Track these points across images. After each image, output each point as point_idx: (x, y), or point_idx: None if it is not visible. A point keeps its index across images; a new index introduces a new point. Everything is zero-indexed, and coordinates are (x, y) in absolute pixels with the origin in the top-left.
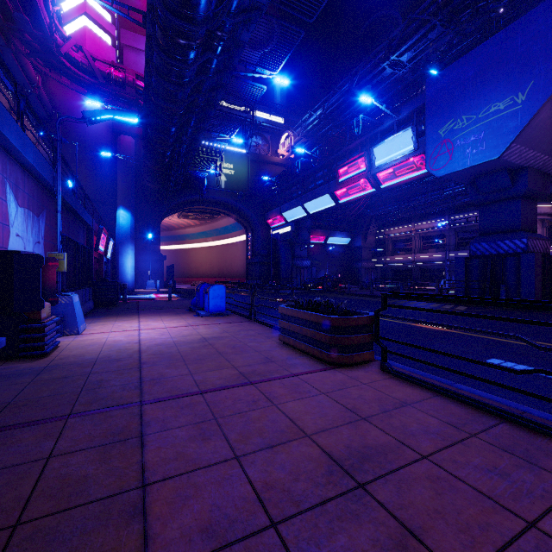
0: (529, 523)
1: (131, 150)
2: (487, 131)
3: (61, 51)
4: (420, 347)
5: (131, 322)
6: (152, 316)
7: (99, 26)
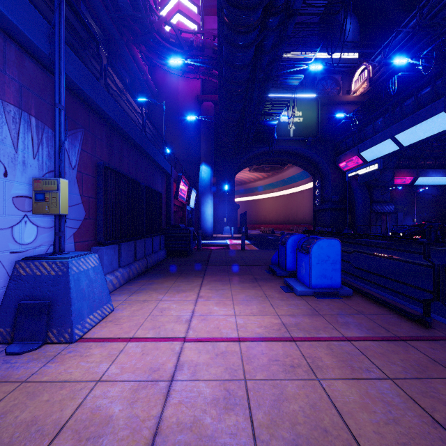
0: None
1: (211, 113)
2: None
3: (154, 27)
4: None
5: (185, 298)
6: (219, 284)
7: (188, 18)
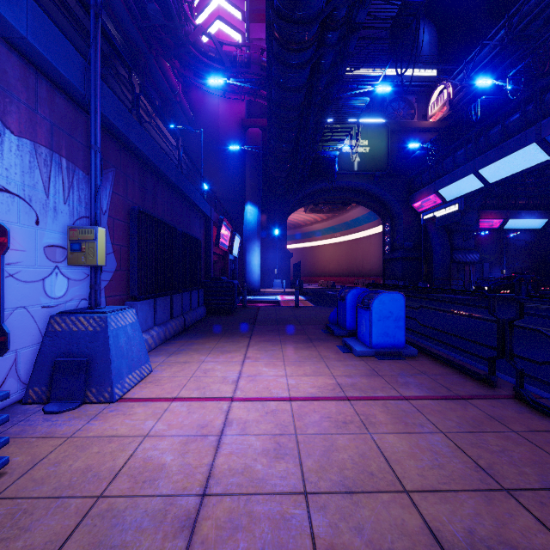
0: None
1: (258, 142)
2: None
3: (190, 39)
4: None
5: (231, 359)
6: (268, 345)
7: (231, 26)
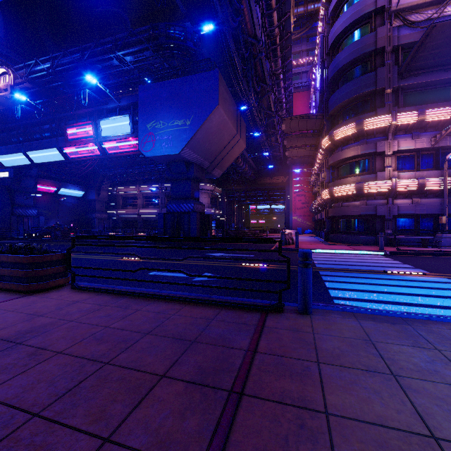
0: (106, 327)
1: None
2: (173, 135)
3: None
4: (94, 268)
5: None
6: None
7: None
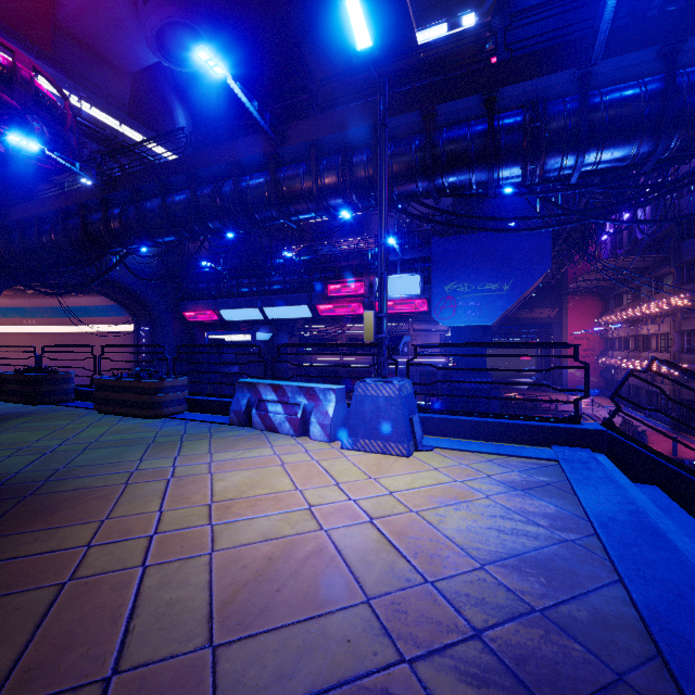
0: None
1: None
2: (483, 302)
3: None
4: None
5: None
6: None
7: None
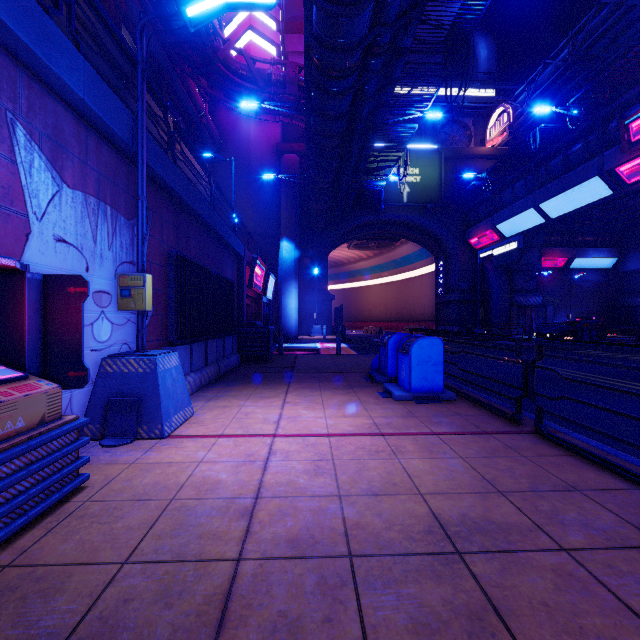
0: None
1: (295, 169)
2: None
3: (219, 56)
4: None
5: (270, 403)
6: (307, 391)
7: (264, 37)
